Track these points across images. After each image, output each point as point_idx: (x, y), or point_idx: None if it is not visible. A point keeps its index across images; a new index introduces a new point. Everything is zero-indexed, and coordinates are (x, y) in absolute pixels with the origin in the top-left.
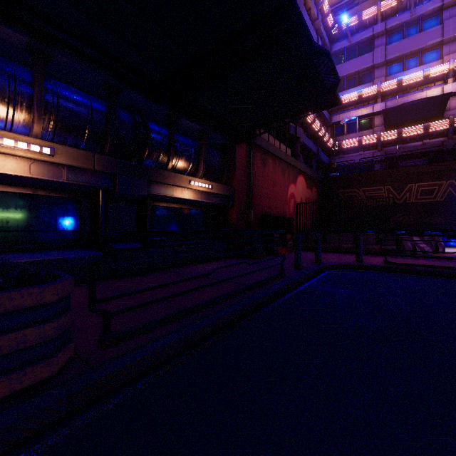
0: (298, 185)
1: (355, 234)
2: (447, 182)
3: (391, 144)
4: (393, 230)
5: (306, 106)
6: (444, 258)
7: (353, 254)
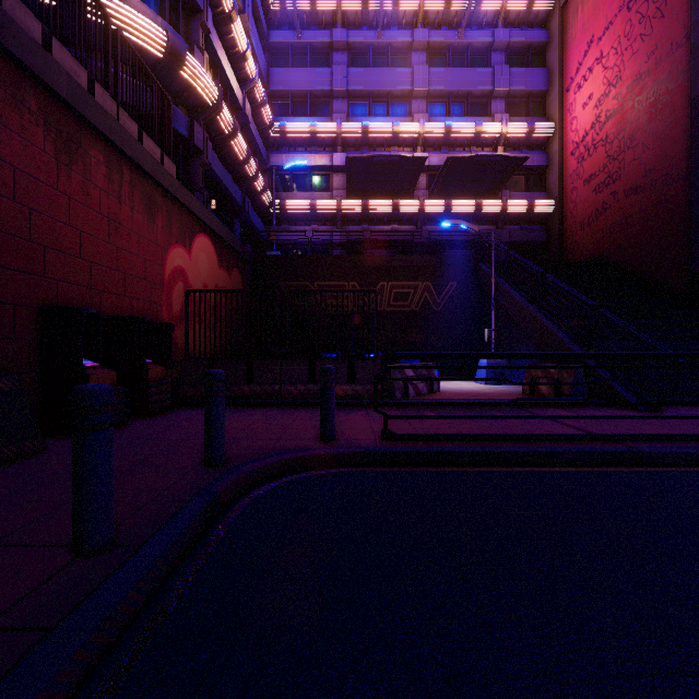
0: (198, 254)
1: (311, 362)
2: (423, 284)
3: (355, 223)
4: (402, 355)
5: None
6: (492, 418)
7: (308, 409)
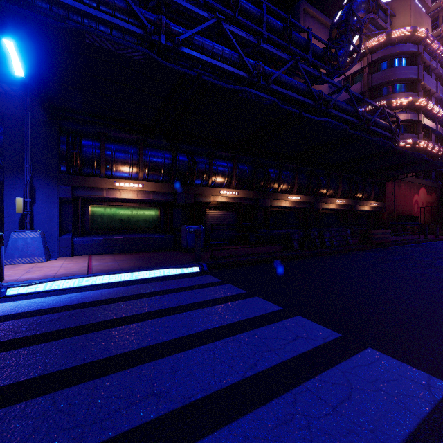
0: (420, 194)
1: None
2: None
3: None
4: None
5: (429, 169)
6: None
7: None
